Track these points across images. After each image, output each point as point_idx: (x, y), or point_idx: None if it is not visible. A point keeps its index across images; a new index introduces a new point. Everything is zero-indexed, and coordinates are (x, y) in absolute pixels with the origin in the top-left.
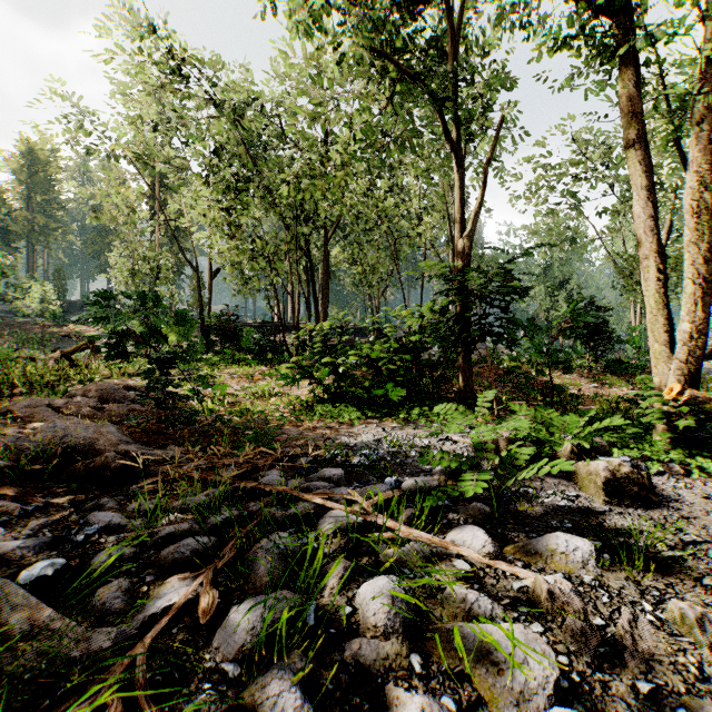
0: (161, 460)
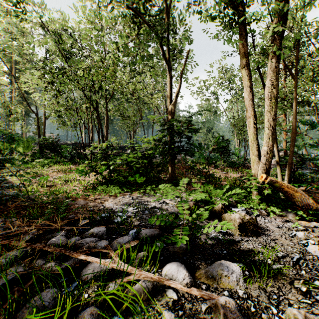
0: None
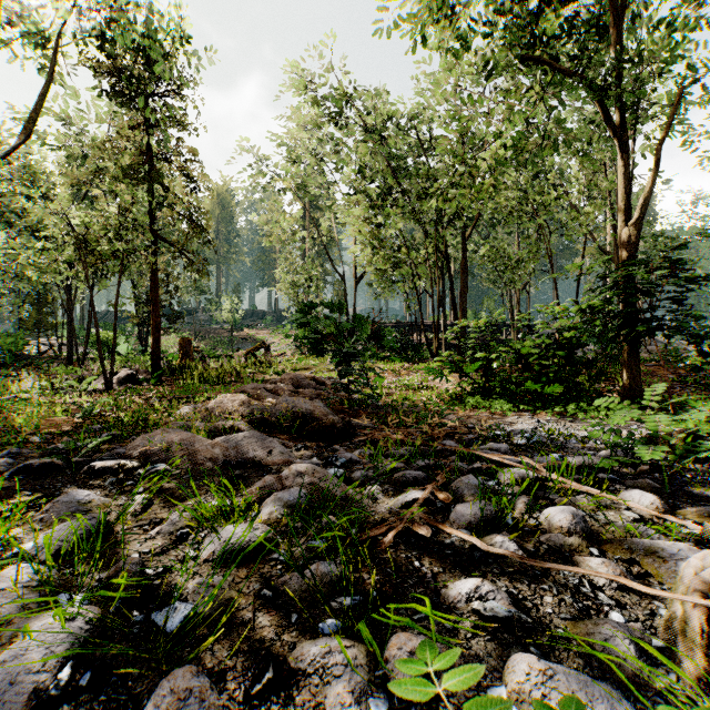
0: (359, 428)
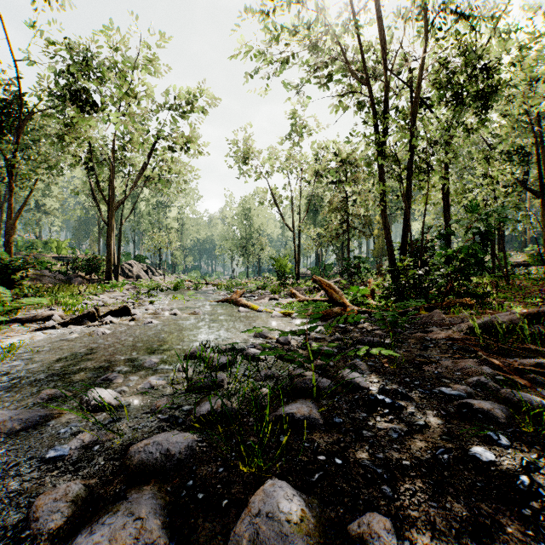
0: None
